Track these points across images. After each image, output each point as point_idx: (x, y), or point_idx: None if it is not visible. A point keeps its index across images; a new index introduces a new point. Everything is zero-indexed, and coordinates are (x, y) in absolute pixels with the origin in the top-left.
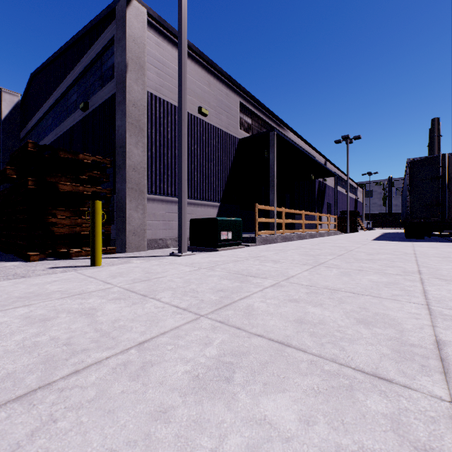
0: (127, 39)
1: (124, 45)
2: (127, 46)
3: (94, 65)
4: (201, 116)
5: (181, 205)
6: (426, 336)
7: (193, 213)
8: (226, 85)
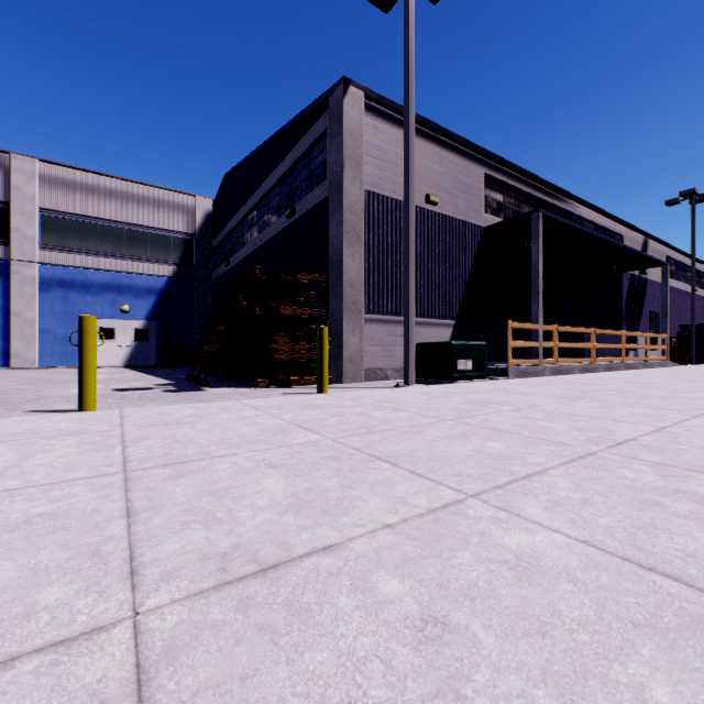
0: (343, 136)
1: (340, 142)
2: (343, 143)
3: (301, 162)
4: (429, 205)
5: (407, 328)
6: (626, 437)
7: (418, 336)
8: (464, 155)
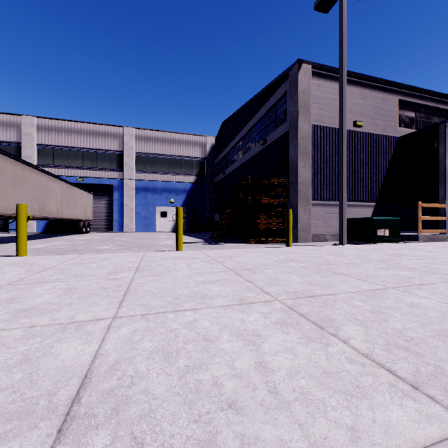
0: (298, 94)
1: (296, 99)
2: (298, 99)
3: (270, 112)
4: (356, 128)
5: (341, 209)
6: None
7: (348, 213)
8: (382, 90)
